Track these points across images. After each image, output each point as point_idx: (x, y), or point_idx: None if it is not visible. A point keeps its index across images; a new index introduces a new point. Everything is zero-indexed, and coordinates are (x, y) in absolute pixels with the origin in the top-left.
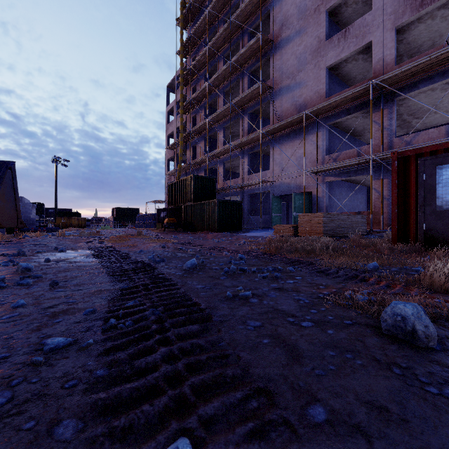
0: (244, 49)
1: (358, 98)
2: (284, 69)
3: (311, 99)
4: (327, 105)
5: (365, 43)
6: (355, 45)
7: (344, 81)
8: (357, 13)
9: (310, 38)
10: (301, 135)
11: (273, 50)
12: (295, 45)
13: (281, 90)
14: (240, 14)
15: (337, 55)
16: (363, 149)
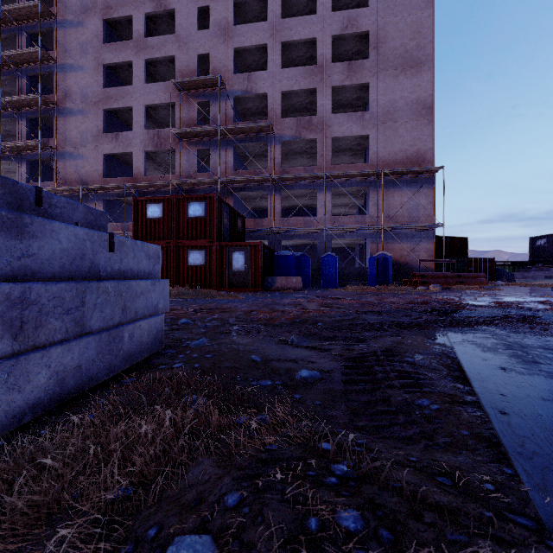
0: (20, 98)
1: (123, 189)
2: (68, 136)
3: (92, 175)
4: (101, 187)
5: (129, 151)
6: (123, 149)
7: (127, 164)
8: (133, 119)
9: (91, 124)
10: (84, 201)
11: (56, 113)
12: (79, 121)
13: (65, 154)
14: (16, 55)
15: (111, 150)
16: (128, 224)
